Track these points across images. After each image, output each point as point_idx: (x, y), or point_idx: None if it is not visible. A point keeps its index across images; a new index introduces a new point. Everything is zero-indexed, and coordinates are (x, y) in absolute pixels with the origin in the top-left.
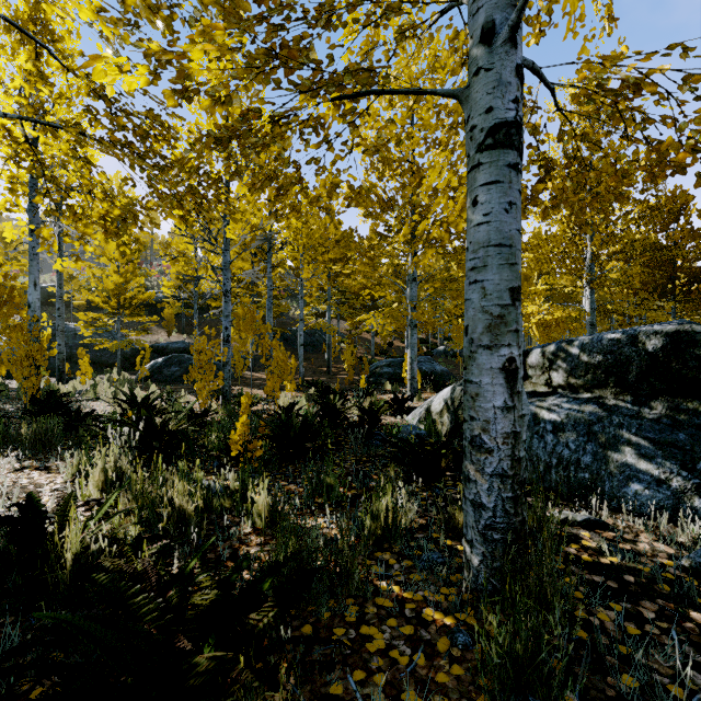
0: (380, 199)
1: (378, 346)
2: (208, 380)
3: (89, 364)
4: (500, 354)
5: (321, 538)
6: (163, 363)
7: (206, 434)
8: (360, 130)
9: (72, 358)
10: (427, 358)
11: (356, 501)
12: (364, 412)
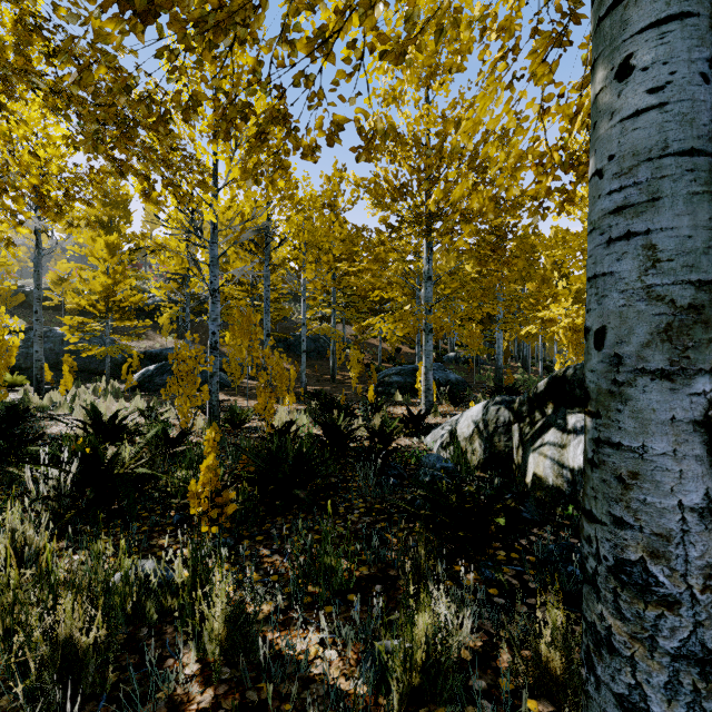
0: (391, 186)
1: (386, 352)
2: (190, 394)
3: (76, 371)
4: (693, 390)
5: (310, 707)
6: (155, 370)
7: (169, 472)
8: (377, 14)
9: (58, 366)
10: (438, 365)
11: (368, 590)
12: (374, 435)
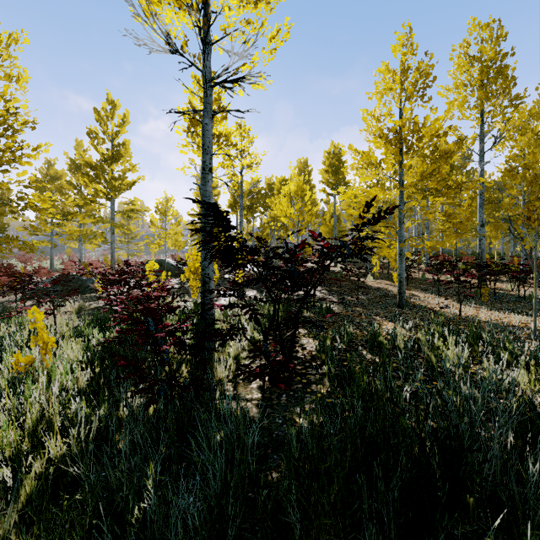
0: None
1: None
2: None
3: None
4: None
5: None
6: None
7: None
8: None
9: None
10: None
11: None
12: None
